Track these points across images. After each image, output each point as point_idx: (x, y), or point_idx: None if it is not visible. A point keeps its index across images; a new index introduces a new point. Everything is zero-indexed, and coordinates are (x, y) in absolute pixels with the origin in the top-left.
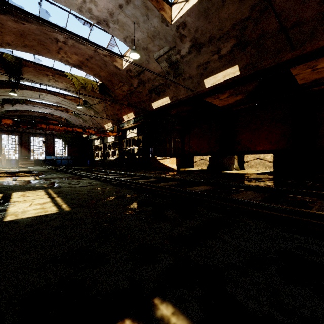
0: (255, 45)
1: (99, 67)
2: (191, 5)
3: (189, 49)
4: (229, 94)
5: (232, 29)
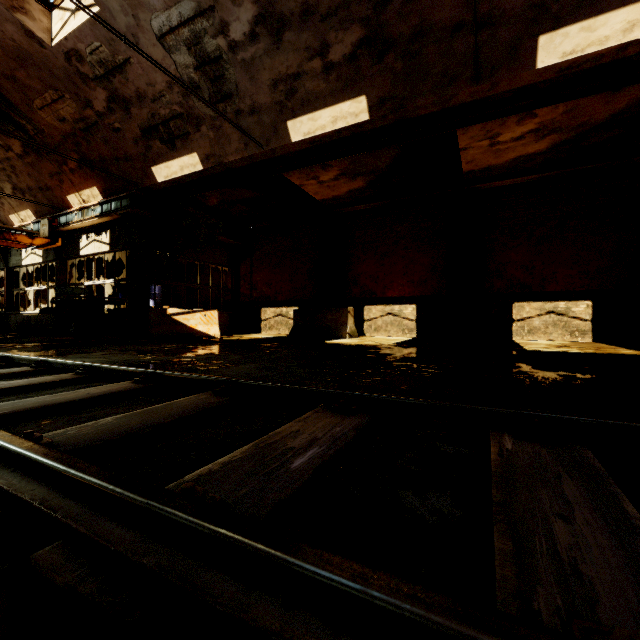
0: (405, 54)
1: None
2: None
3: (251, 26)
4: (340, 171)
5: None
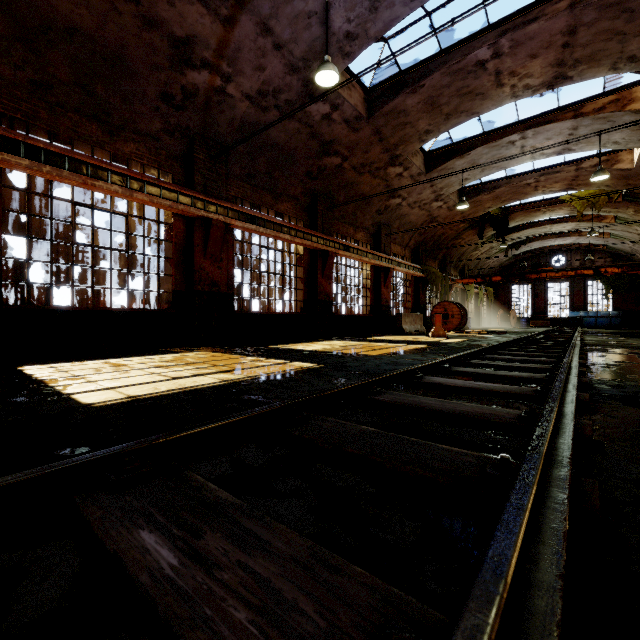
0: None
1: None
2: None
3: None
4: None
5: None
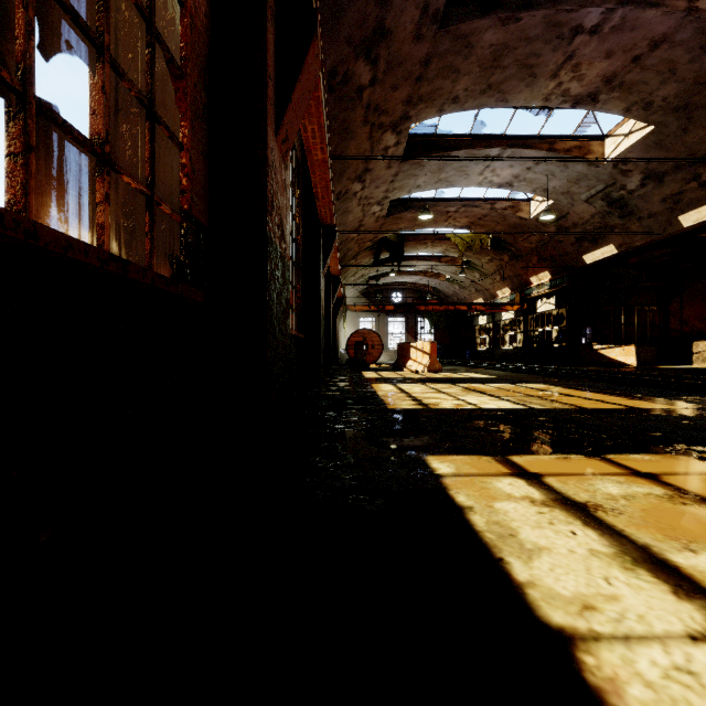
0: None
1: (495, 222)
2: (632, 142)
3: (640, 182)
4: None
5: None
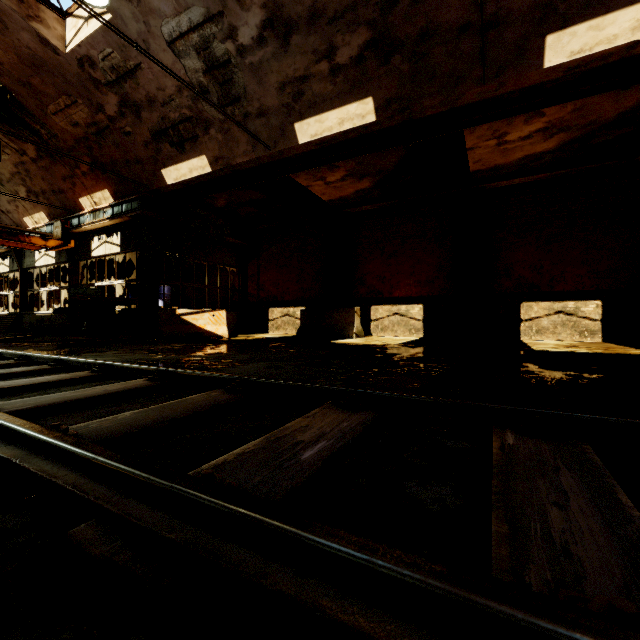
0: (412, 55)
1: None
2: None
3: (259, 31)
4: (347, 172)
5: None
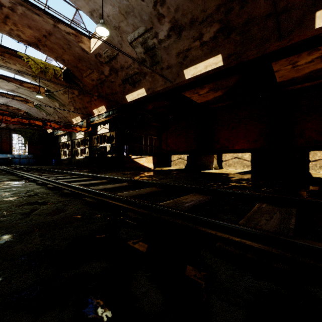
0: (241, 32)
1: (62, 48)
2: None
3: (167, 32)
4: (209, 89)
5: (216, 10)
